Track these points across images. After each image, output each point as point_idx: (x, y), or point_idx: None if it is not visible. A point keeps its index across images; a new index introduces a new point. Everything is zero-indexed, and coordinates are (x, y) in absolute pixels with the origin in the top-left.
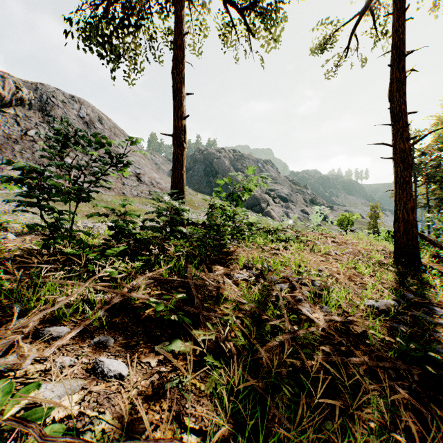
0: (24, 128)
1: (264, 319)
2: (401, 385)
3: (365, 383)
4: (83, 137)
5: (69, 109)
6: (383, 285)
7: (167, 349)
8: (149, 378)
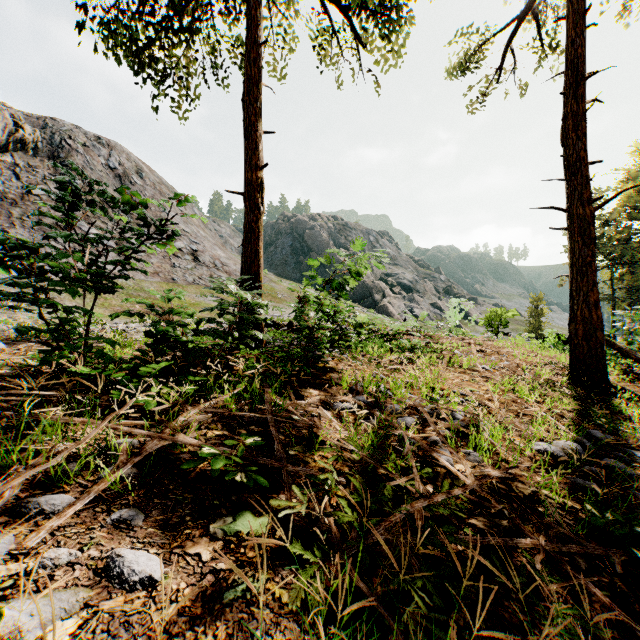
0: (27, 183)
1: (382, 475)
2: (597, 583)
3: (541, 580)
4: (105, 194)
5: (93, 155)
6: (556, 417)
7: (229, 531)
8: (197, 582)
